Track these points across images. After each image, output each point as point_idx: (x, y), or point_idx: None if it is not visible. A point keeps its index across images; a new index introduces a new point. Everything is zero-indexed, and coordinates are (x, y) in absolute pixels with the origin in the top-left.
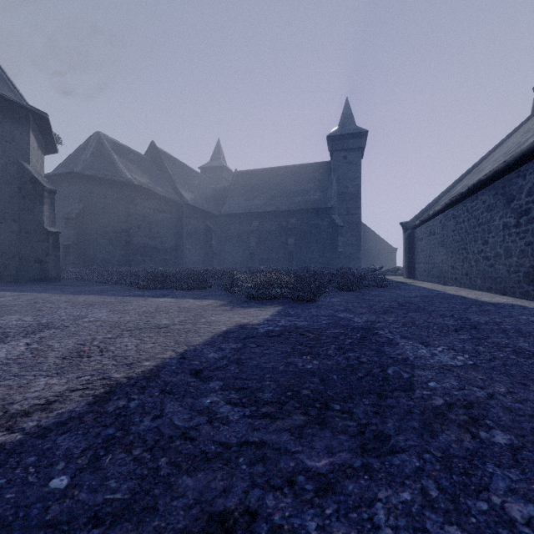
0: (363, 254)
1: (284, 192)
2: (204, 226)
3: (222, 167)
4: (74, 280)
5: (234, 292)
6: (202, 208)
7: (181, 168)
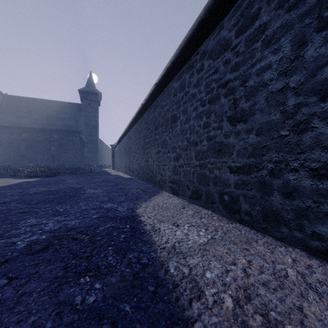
0: (101, 157)
1: (48, 117)
2: None
3: None
4: None
5: (16, 176)
6: None
7: None
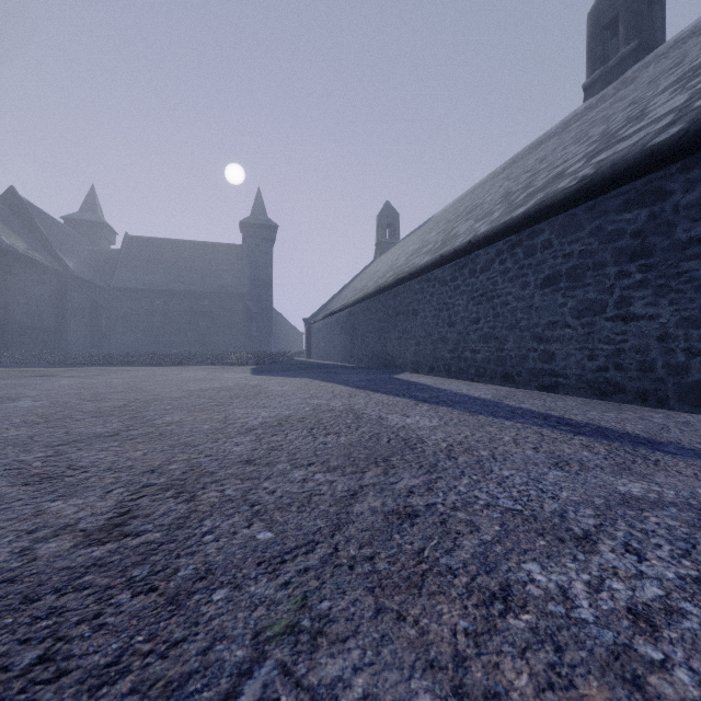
0: (273, 337)
1: (193, 270)
2: (90, 301)
3: (101, 223)
4: (7, 364)
5: (216, 364)
6: (88, 279)
7: (50, 223)
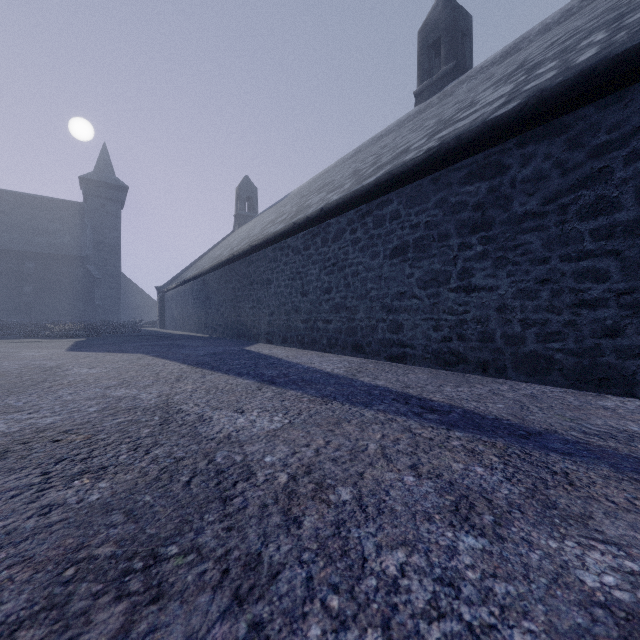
0: (124, 306)
1: (14, 226)
2: None
3: None
4: None
5: (32, 337)
6: None
7: None
